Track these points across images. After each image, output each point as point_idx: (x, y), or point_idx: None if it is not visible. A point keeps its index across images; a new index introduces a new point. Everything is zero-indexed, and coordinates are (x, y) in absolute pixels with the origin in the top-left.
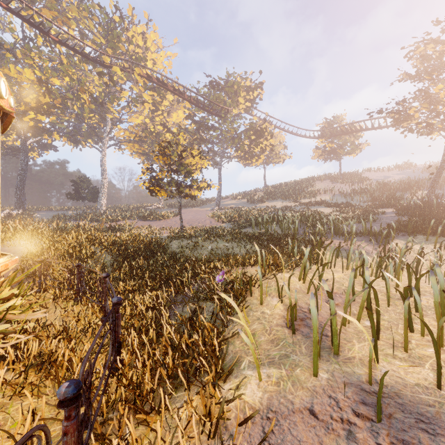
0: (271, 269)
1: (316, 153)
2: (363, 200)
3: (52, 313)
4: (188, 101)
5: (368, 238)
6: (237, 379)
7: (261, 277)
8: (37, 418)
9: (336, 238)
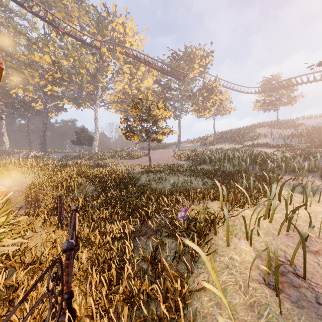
0: (232, 205)
1: (257, 105)
2: (301, 142)
3: (39, 236)
4: (155, 69)
5: (318, 175)
6: None
7: (227, 218)
8: None
9: (285, 174)
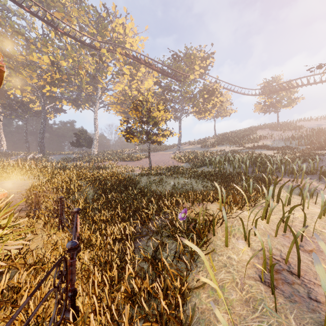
0: (231, 206)
1: (257, 107)
2: (301, 144)
3: (39, 238)
4: (156, 70)
5: (316, 177)
6: None
7: (226, 219)
8: None
9: (285, 176)
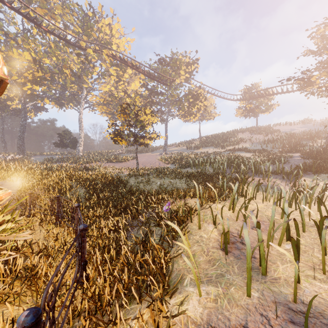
0: (206, 200)
1: (239, 112)
2: (275, 147)
3: (38, 233)
4: (143, 73)
5: (281, 176)
6: (181, 295)
7: (199, 208)
8: (14, 327)
9: (256, 176)
